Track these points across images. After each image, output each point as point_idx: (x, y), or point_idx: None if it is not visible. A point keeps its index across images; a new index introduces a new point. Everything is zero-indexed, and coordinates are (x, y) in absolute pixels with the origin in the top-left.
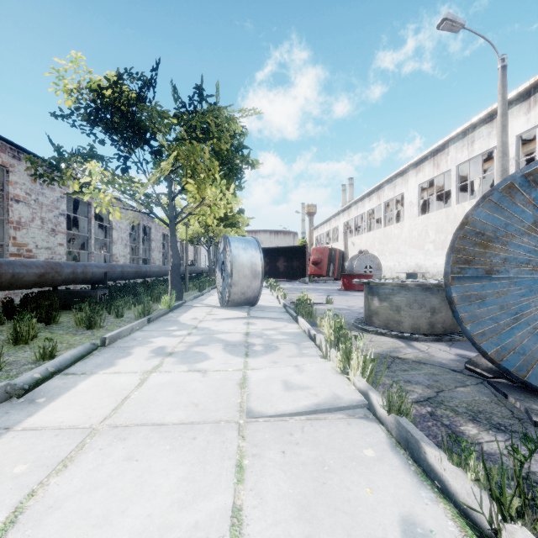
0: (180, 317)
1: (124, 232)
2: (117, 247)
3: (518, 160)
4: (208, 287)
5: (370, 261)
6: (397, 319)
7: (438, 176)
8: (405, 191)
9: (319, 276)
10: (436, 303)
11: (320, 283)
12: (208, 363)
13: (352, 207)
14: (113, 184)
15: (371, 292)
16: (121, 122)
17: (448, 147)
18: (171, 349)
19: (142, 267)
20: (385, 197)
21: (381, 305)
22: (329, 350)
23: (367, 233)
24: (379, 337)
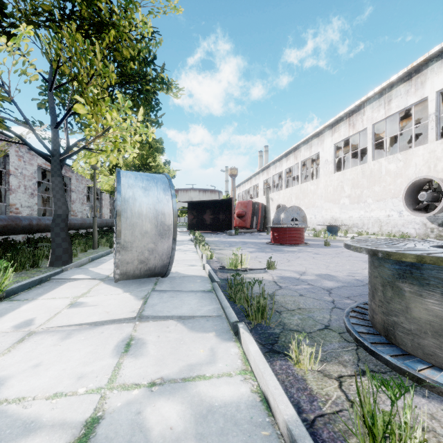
0: None
1: (30, 180)
2: (17, 196)
3: (438, 115)
4: None
5: (296, 213)
6: None
7: (353, 135)
8: (321, 150)
9: (243, 228)
10: None
11: (246, 235)
12: None
13: (271, 166)
14: None
15: (414, 278)
16: None
17: (364, 107)
18: None
19: (22, 219)
20: (301, 157)
21: None
22: None
23: (285, 189)
24: None
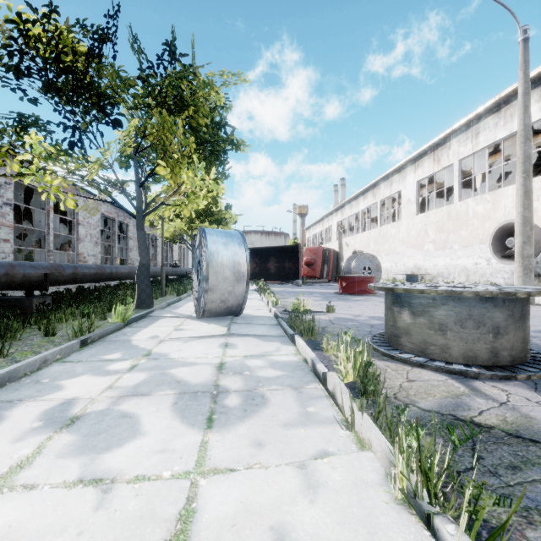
0: (135, 334)
1: (94, 228)
2: (84, 245)
3: None
4: (191, 290)
5: (369, 261)
6: (440, 342)
7: (438, 171)
8: (403, 188)
9: (312, 278)
10: (501, 319)
11: (314, 286)
12: (128, 451)
13: (346, 206)
14: (57, 161)
15: (398, 303)
16: (66, 81)
17: (450, 140)
18: (81, 406)
19: (105, 268)
20: (381, 196)
21: (414, 321)
22: (361, 419)
23: (362, 233)
24: (418, 371)
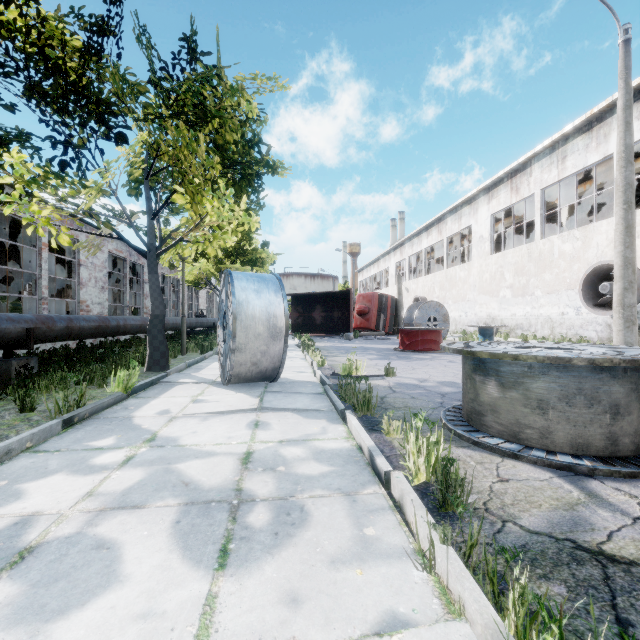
0: (140, 408)
1: (100, 270)
2: (88, 291)
3: None
4: None
5: (434, 310)
6: (540, 424)
7: (517, 203)
8: (474, 223)
9: (366, 330)
10: (621, 395)
11: (369, 340)
12: (93, 616)
13: (406, 244)
14: (44, 185)
15: (481, 370)
16: (55, 83)
17: (531, 166)
18: (41, 529)
19: (110, 320)
20: (448, 232)
21: (504, 395)
22: (447, 561)
23: (425, 276)
24: (511, 464)
